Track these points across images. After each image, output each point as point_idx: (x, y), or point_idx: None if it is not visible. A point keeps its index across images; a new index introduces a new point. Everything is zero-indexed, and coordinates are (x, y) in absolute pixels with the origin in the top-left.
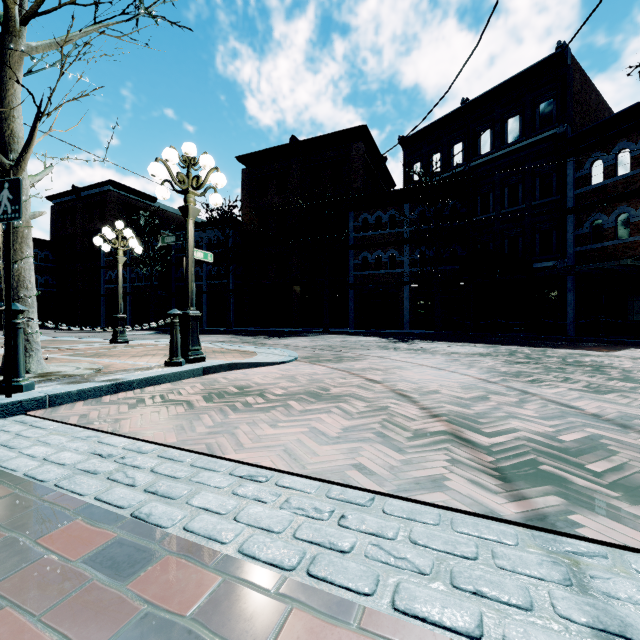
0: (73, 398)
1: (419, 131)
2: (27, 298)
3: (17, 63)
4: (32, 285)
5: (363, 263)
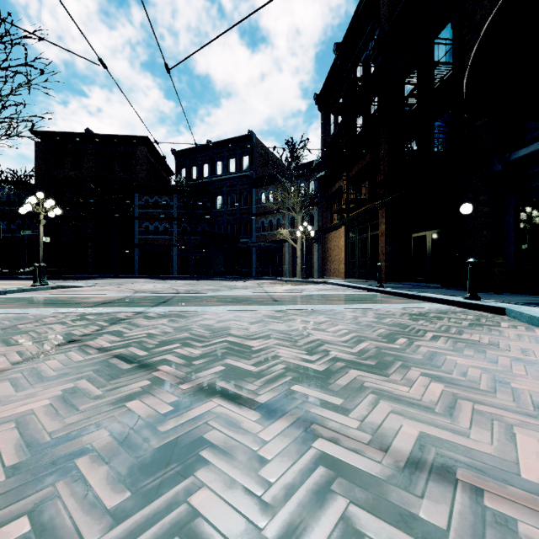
0: (12, 292)
1: (184, 150)
2: None
3: None
4: None
5: (146, 230)
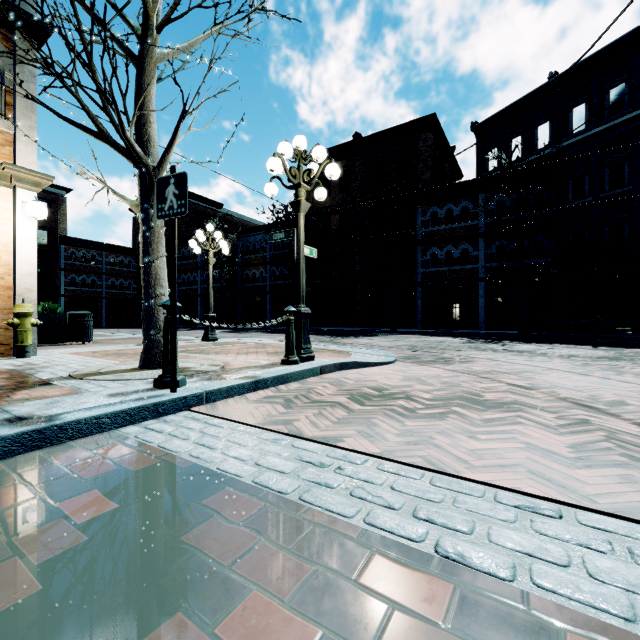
0: (223, 395)
1: (496, 114)
2: (162, 296)
3: (152, 70)
4: (165, 283)
5: (432, 259)
